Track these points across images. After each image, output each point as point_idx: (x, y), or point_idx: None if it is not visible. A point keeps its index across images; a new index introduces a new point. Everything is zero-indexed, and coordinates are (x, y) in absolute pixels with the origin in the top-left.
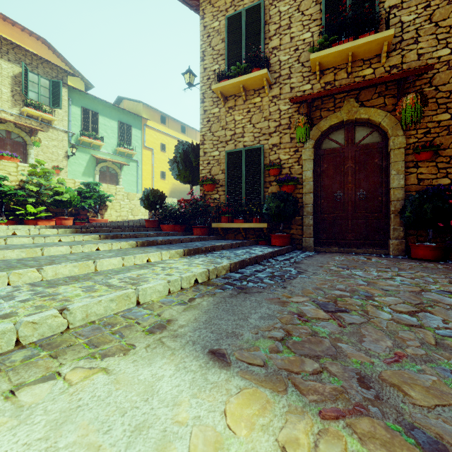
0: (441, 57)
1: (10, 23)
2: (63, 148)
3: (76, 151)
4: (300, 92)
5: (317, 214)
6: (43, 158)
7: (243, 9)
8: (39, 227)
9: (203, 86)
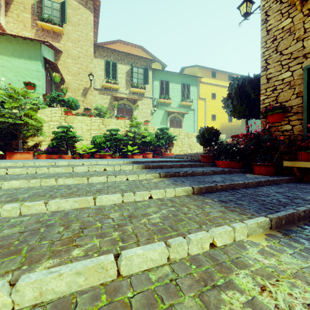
0: None
1: (126, 44)
2: (149, 109)
3: (157, 109)
4: None
5: None
6: (140, 116)
7: None
8: (125, 162)
9: (266, 3)
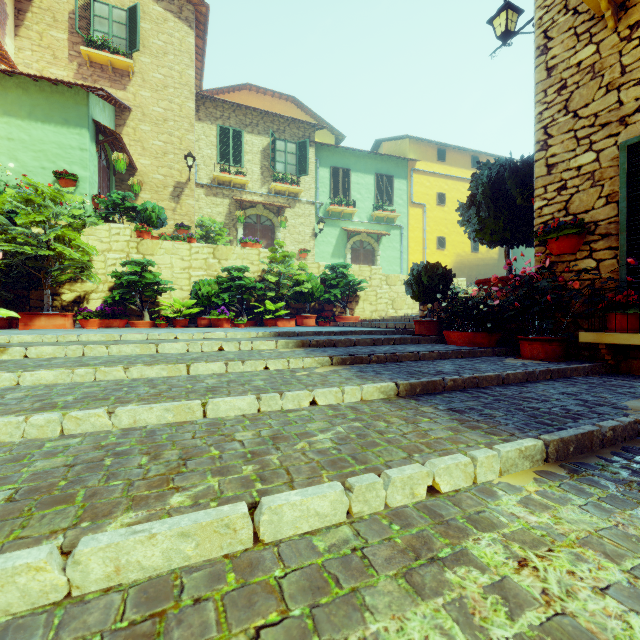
0: None
1: (263, 93)
2: (310, 225)
3: (324, 226)
4: None
5: None
6: (290, 241)
7: None
8: (261, 335)
9: (545, 14)
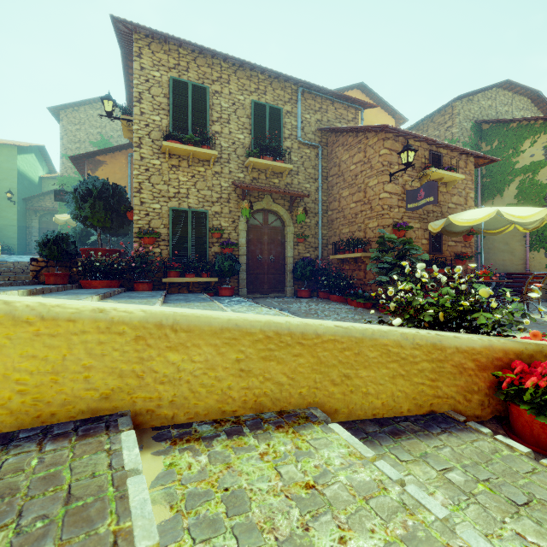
0: (307, 188)
1: None
2: None
3: None
4: (236, 177)
5: (247, 271)
6: None
7: (190, 82)
8: None
9: (140, 130)
